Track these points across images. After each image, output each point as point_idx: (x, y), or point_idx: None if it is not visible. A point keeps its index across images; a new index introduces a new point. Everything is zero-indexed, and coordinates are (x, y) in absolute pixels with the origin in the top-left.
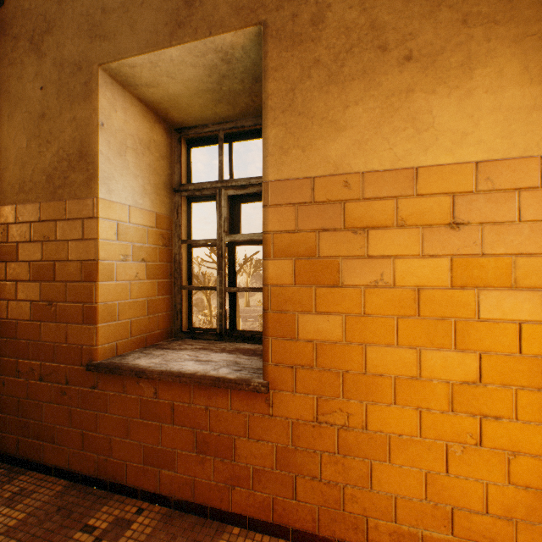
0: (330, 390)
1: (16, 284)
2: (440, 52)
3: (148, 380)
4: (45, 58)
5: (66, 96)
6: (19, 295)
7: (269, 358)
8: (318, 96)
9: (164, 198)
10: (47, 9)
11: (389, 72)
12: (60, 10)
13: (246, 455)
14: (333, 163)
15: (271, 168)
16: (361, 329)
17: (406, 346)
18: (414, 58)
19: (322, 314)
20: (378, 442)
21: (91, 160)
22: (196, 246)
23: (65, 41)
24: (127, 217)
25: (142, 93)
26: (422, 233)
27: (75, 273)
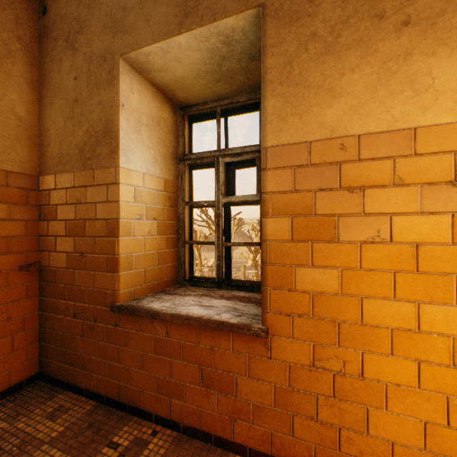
0: (326, 338)
1: (56, 239)
2: (441, 14)
3: (161, 321)
4: (77, 54)
5: (94, 83)
6: (57, 247)
7: (268, 306)
8: (315, 67)
9: (171, 166)
10: (79, 13)
11: (385, 38)
12: (89, 13)
13: (246, 392)
14: (329, 127)
15: (269, 135)
16: (357, 283)
17: (403, 300)
18: (412, 22)
19: (318, 268)
20: (375, 390)
21: (113, 135)
22: (196, 206)
23: (93, 38)
24: (142, 182)
25: (154, 78)
26: (420, 191)
27: (101, 230)
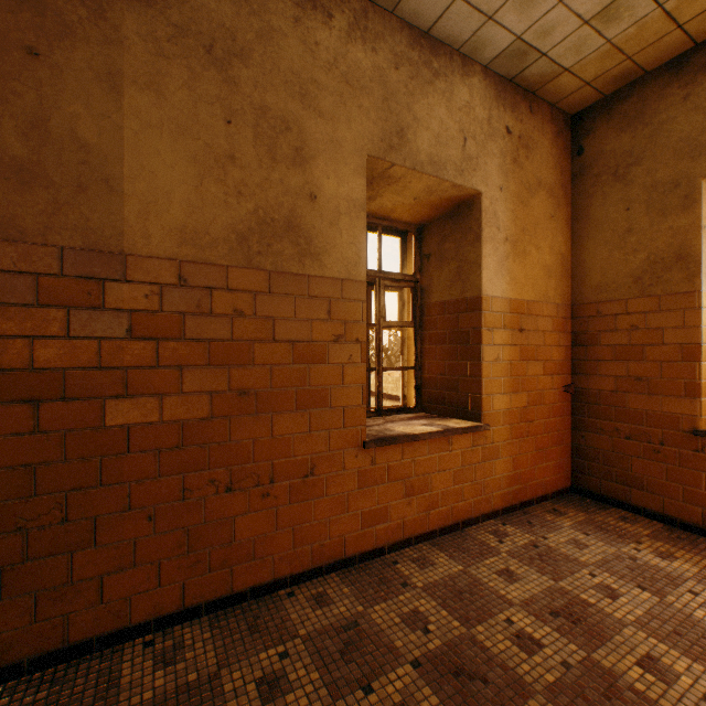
0: None
1: (595, 363)
2: None
3: None
4: (630, 185)
5: (658, 211)
6: (598, 371)
7: None
8: None
9: None
10: (632, 146)
11: None
12: (650, 143)
13: None
14: None
15: None
16: None
17: None
18: None
19: None
20: None
21: (691, 260)
22: None
23: (656, 166)
24: None
25: None
26: None
27: (670, 355)
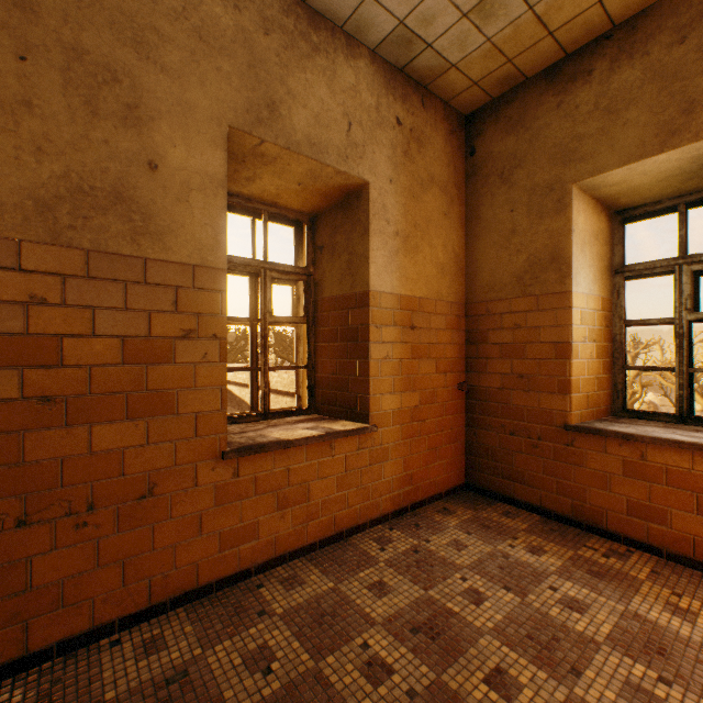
0: None
1: (485, 361)
2: None
3: (632, 444)
4: (514, 188)
5: (536, 213)
6: (488, 369)
7: None
8: None
9: (605, 281)
10: (516, 149)
11: None
12: (530, 147)
13: None
14: None
15: None
16: None
17: None
18: None
19: None
20: None
21: (563, 262)
22: (630, 325)
23: (535, 170)
24: (584, 304)
25: (599, 192)
26: None
27: (546, 353)
